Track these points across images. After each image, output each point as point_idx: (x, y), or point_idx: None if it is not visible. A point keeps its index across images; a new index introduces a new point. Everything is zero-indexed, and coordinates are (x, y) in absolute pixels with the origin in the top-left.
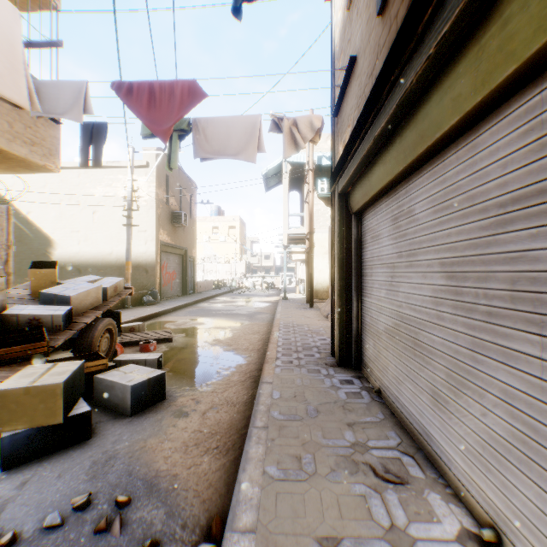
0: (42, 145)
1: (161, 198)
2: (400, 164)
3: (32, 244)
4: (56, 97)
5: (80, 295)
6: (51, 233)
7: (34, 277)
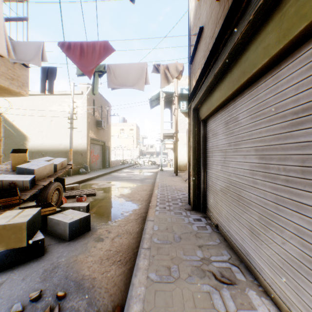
0: (18, 80)
1: (90, 112)
2: (230, 90)
3: (15, 139)
4: (25, 51)
5: (40, 168)
6: (26, 133)
7: (13, 158)
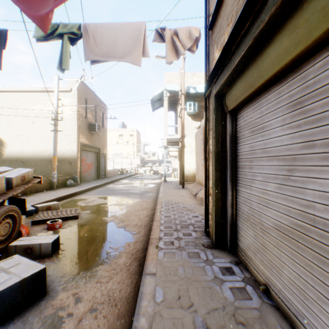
0: None
1: (81, 113)
2: None
3: None
4: None
5: None
6: (3, 137)
7: None
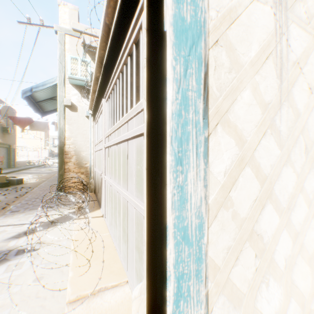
0: None
1: None
2: None
3: None
4: None
5: None
6: None
7: None
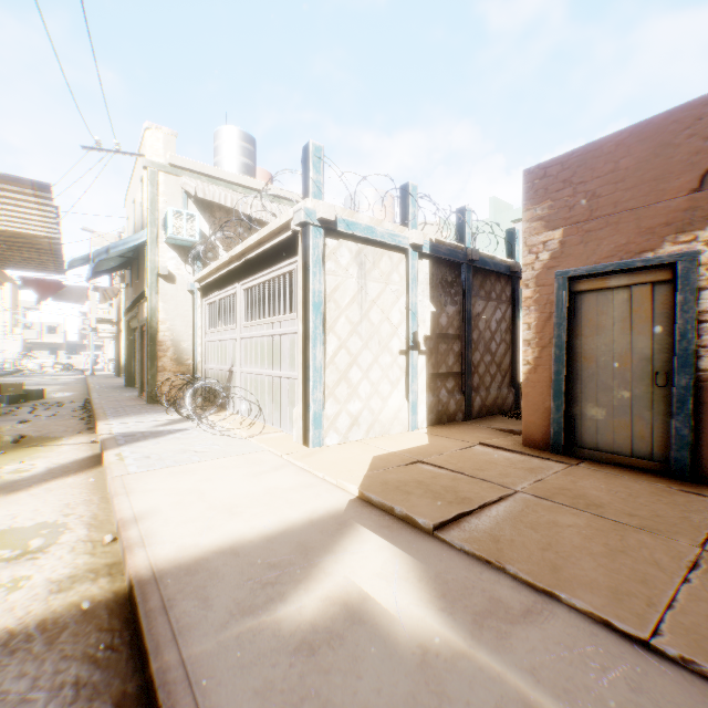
0: None
1: None
2: (138, 325)
3: None
4: None
5: None
6: None
7: None
